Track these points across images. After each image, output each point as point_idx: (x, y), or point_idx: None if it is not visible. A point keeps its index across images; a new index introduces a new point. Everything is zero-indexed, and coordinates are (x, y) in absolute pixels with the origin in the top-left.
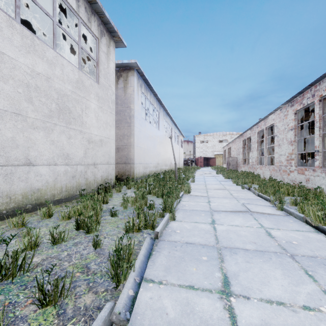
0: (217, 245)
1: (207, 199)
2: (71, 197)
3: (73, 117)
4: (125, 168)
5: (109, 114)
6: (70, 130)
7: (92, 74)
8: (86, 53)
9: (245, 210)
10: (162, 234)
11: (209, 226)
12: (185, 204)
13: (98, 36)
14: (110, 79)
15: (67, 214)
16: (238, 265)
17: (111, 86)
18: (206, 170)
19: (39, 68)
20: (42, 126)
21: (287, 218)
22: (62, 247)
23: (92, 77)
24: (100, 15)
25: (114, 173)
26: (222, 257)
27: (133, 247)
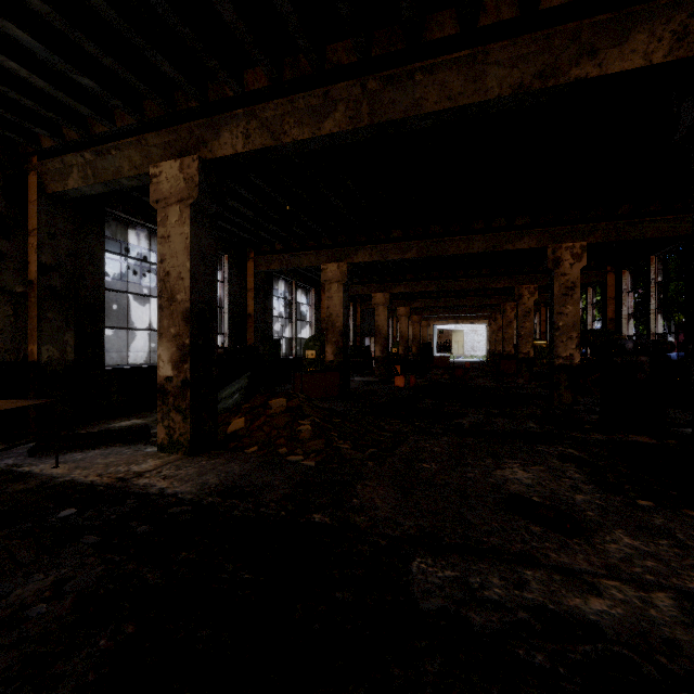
0: None
1: None
2: None
3: None
4: None
5: None
6: None
7: None
8: None
9: None
10: None
11: None
12: None
13: None
14: None
15: None
16: None
17: None
18: None
19: None
20: None
21: None
22: None
23: None
24: None
25: None
26: None
27: None
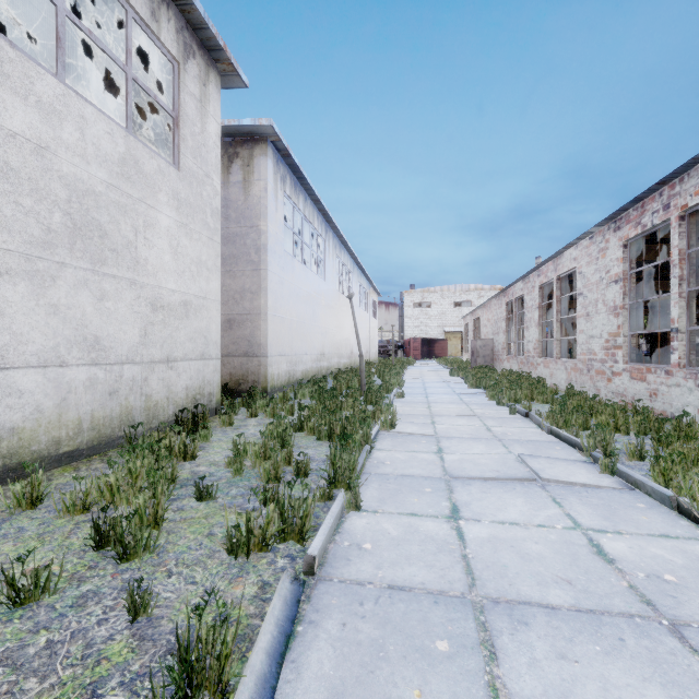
0: (472, 593)
1: (435, 443)
2: (105, 443)
3: (112, 247)
4: (245, 366)
5: (207, 243)
6: (102, 278)
7: (167, 147)
8: (148, 94)
9: (527, 474)
10: (325, 557)
11: (445, 528)
12: (383, 457)
13: (178, 56)
14: (209, 161)
15: (79, 499)
16: (538, 672)
17: (210, 177)
18: (426, 367)
19: (17, 120)
20: (24, 268)
21: (630, 496)
22: (40, 614)
23: (167, 154)
24: (183, 5)
25: (218, 379)
26: (492, 642)
27: (233, 638)
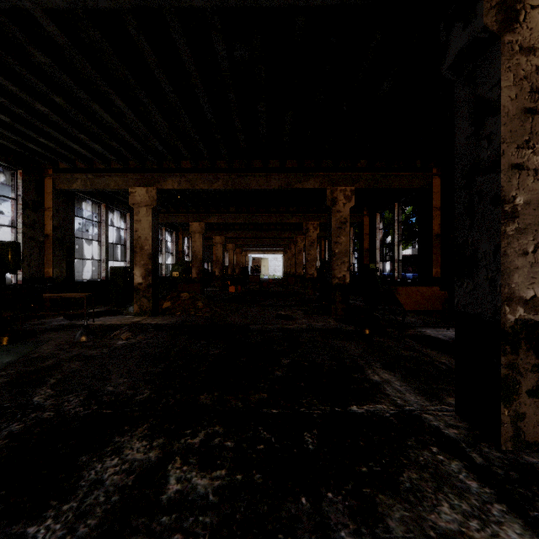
0: None
1: None
2: None
3: None
4: None
5: None
6: None
7: None
8: None
9: None
10: None
11: None
12: None
13: None
14: None
15: None
16: None
17: None
18: None
19: None
20: None
21: None
22: None
23: None
24: None
25: None
26: None
27: None
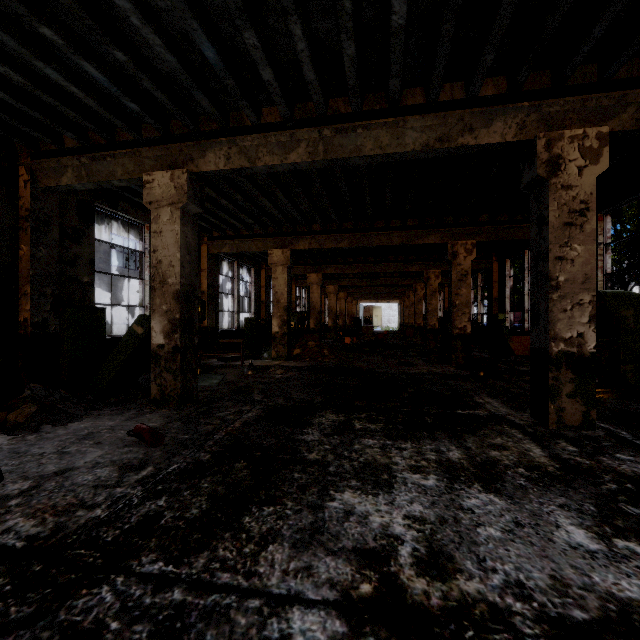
0: None
1: None
2: None
3: None
4: None
5: None
6: None
7: None
8: None
9: None
10: None
11: None
12: None
13: None
14: None
15: None
16: None
17: None
18: None
19: None
20: None
21: None
22: None
23: None
24: None
25: None
26: None
27: None
